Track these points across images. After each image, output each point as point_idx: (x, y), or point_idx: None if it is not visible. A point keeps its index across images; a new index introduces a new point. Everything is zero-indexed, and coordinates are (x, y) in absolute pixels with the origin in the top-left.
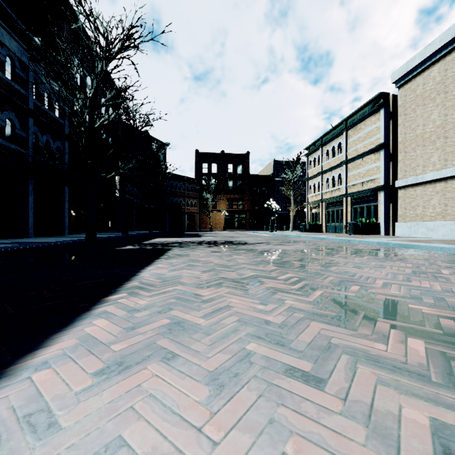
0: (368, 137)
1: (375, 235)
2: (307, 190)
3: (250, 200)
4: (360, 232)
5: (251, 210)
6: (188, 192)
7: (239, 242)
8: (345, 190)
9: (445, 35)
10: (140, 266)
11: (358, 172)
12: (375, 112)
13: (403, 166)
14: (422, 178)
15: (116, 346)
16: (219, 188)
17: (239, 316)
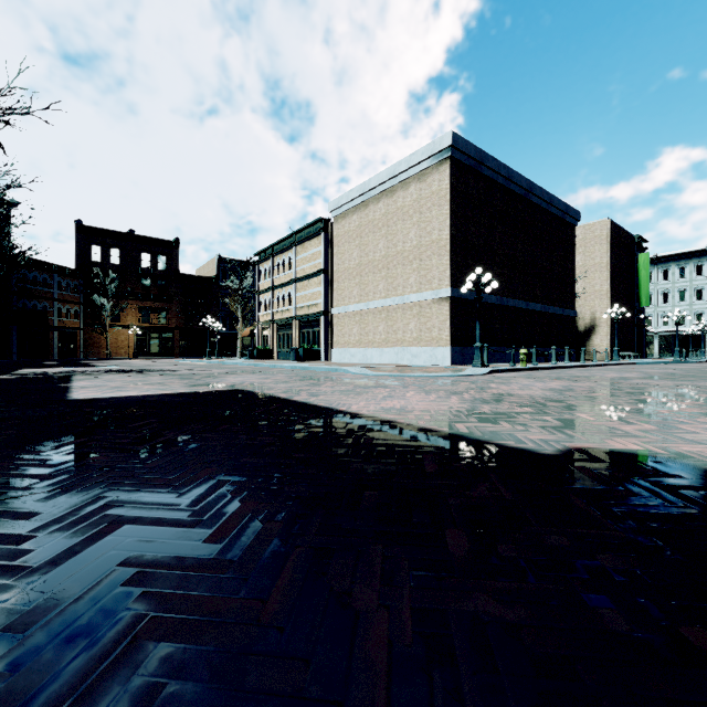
0: (313, 259)
1: (315, 361)
2: (258, 306)
3: (181, 313)
4: (302, 358)
5: (182, 328)
6: (61, 292)
7: (157, 369)
8: (294, 312)
9: (360, 188)
10: (64, 384)
11: (305, 294)
12: (318, 235)
13: (337, 295)
14: (348, 309)
15: (101, 392)
16: (125, 289)
17: (148, 388)
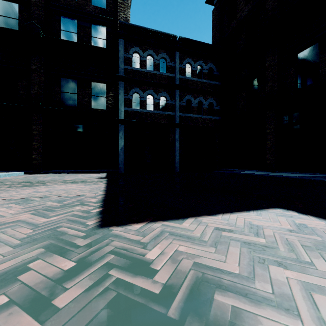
0: None
1: None
2: None
3: None
4: None
5: None
6: None
7: None
8: None
9: None
10: None
11: None
12: None
13: None
14: None
15: None
16: None
17: (324, 273)
